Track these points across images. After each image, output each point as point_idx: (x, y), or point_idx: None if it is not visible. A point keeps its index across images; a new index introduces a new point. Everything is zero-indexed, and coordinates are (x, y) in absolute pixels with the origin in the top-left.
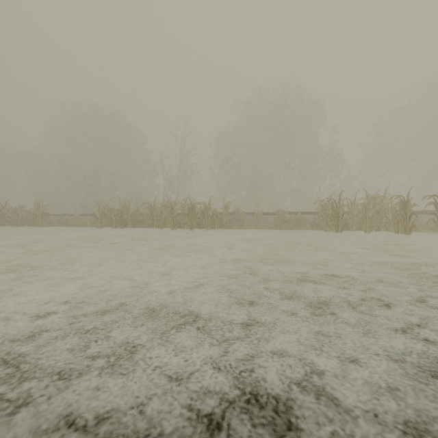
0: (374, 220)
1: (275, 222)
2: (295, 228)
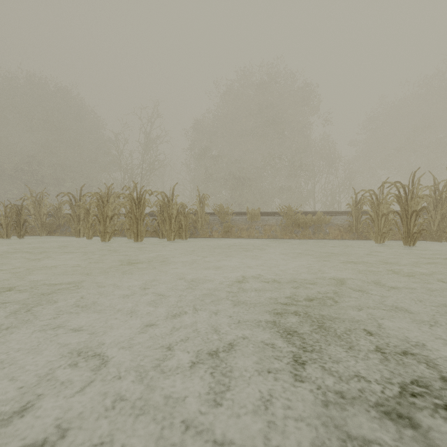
0: (445, 222)
1: (281, 226)
2: (315, 236)
